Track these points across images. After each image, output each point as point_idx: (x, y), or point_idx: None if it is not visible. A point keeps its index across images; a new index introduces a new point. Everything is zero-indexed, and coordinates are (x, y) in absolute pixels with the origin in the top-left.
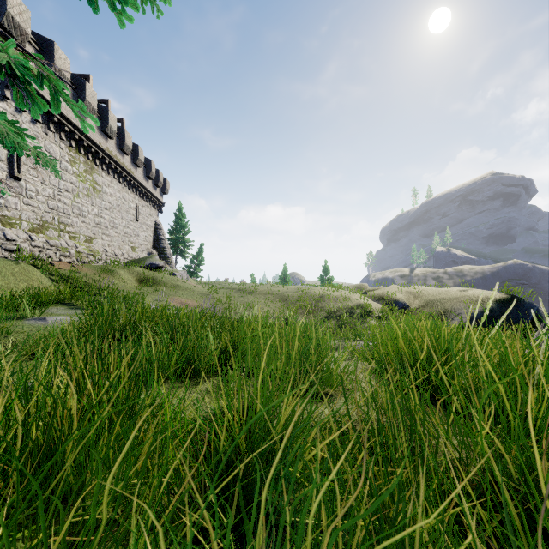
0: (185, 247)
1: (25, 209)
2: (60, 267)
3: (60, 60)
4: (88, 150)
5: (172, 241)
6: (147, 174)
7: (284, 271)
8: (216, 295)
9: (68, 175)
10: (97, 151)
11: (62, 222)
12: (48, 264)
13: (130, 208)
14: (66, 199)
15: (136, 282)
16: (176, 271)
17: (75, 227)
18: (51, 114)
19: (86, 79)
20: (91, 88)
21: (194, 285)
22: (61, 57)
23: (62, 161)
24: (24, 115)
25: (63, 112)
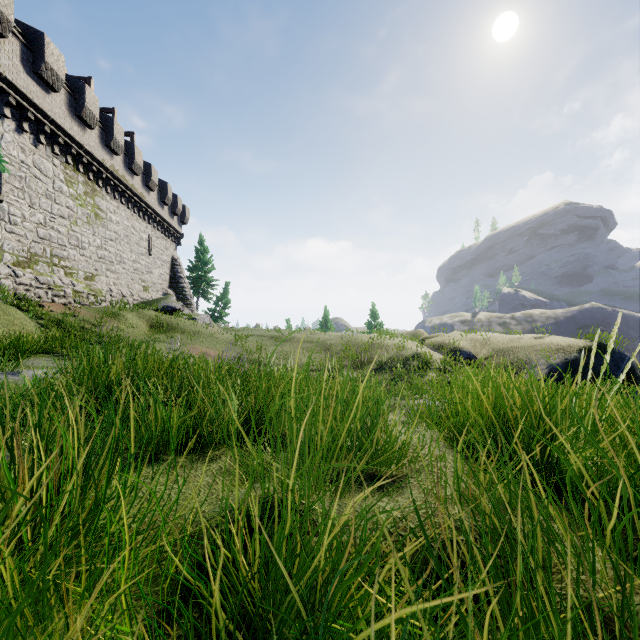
0: (209, 287)
1: (8, 238)
2: (52, 309)
3: (52, 56)
4: (89, 168)
5: (193, 280)
6: (162, 199)
7: (326, 315)
8: (244, 343)
9: (63, 198)
10: (100, 169)
11: (55, 255)
12: (36, 306)
13: (142, 239)
14: (61, 227)
15: (147, 328)
16: (196, 315)
17: (73, 261)
18: (42, 122)
19: (86, 82)
20: (92, 93)
21: (218, 331)
22: (53, 52)
23: (55, 181)
24: (6, 122)
25: (57, 121)
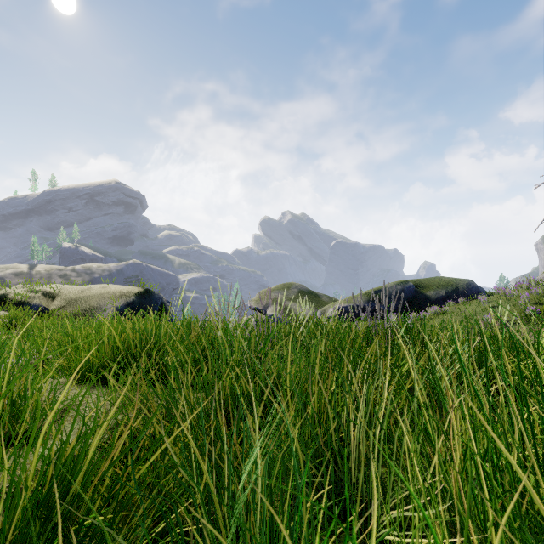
0: None
1: None
2: None
3: None
4: None
5: None
6: None
7: None
8: None
9: None
10: None
11: None
12: None
13: None
14: None
15: None
16: None
17: None
18: None
19: None
20: None
21: None
22: None
23: None
24: None
25: None
